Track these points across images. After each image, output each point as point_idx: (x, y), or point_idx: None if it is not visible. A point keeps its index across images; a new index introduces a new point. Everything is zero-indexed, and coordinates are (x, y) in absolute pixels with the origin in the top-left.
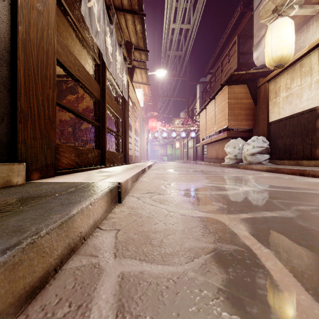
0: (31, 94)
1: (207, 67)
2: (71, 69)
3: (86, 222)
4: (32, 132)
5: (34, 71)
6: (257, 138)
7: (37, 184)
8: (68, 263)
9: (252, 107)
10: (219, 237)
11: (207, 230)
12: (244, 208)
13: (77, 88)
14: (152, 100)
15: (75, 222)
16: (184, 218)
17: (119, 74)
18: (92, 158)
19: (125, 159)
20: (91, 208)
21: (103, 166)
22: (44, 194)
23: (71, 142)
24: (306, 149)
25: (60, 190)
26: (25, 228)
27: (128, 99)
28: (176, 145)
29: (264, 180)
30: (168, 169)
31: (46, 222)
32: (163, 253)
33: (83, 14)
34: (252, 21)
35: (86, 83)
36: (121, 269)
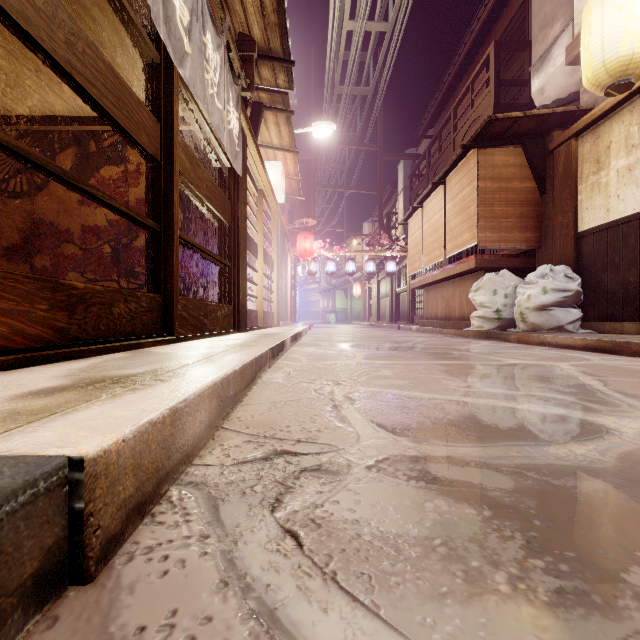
0: None
1: (422, 123)
2: (31, 27)
3: None
4: None
5: None
6: (553, 269)
7: None
8: None
9: (535, 200)
10: None
11: None
12: None
13: (122, 150)
14: (305, 194)
15: None
16: None
17: (215, 100)
18: (129, 316)
19: (238, 320)
20: None
21: (166, 339)
22: None
23: (109, 279)
24: None
25: None
26: None
27: (245, 178)
28: (354, 291)
29: (627, 381)
30: (339, 342)
31: None
32: None
33: None
34: (526, 11)
35: (107, 99)
36: None
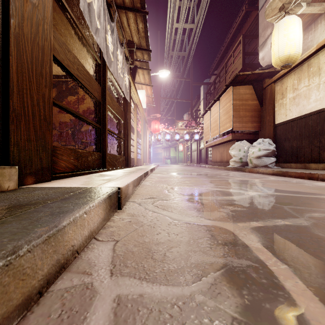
0: (25, 93)
1: (211, 68)
2: (69, 68)
3: (80, 233)
4: (25, 133)
5: (28, 68)
6: (263, 140)
7: (30, 189)
8: (56, 284)
9: (258, 109)
10: (229, 249)
11: (215, 241)
12: (254, 215)
13: (77, 89)
14: (155, 102)
15: (65, 234)
16: (189, 227)
17: (120, 74)
18: (92, 161)
19: (127, 162)
20: (87, 217)
21: (104, 170)
22: (34, 201)
23: (71, 145)
24: (314, 152)
25: (54, 196)
26: (0, 245)
27: (130, 101)
28: (179, 148)
29: (271, 184)
30: (171, 172)
31: (28, 237)
32: (166, 270)
33: (82, 9)
34: (257, 20)
35: (86, 83)
36: (118, 292)
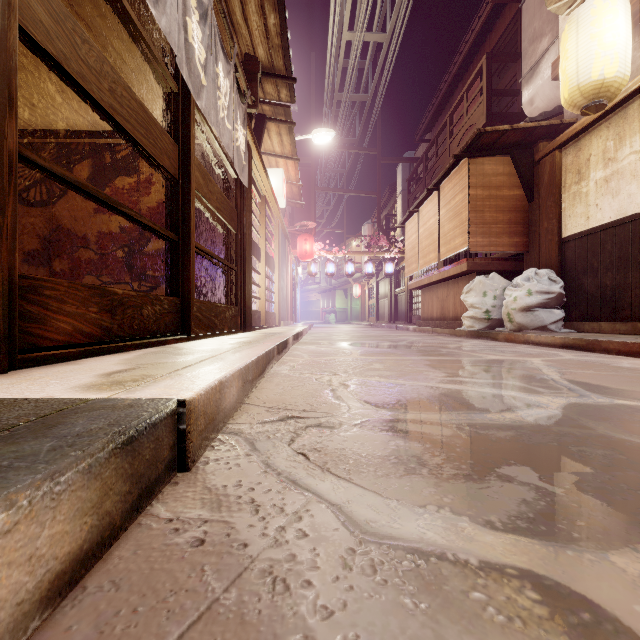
0: None
1: (419, 128)
2: (86, 83)
3: None
4: None
5: None
6: (538, 273)
7: None
8: None
9: (523, 207)
10: None
11: None
12: (634, 502)
13: (135, 161)
14: (305, 197)
15: None
16: (429, 586)
17: (225, 122)
18: (154, 317)
19: (244, 320)
20: None
21: (185, 337)
22: None
23: (123, 282)
24: None
25: None
26: None
27: (250, 187)
28: (353, 291)
29: (581, 373)
30: (338, 341)
31: None
32: None
33: None
34: (518, 24)
35: (138, 131)
36: None
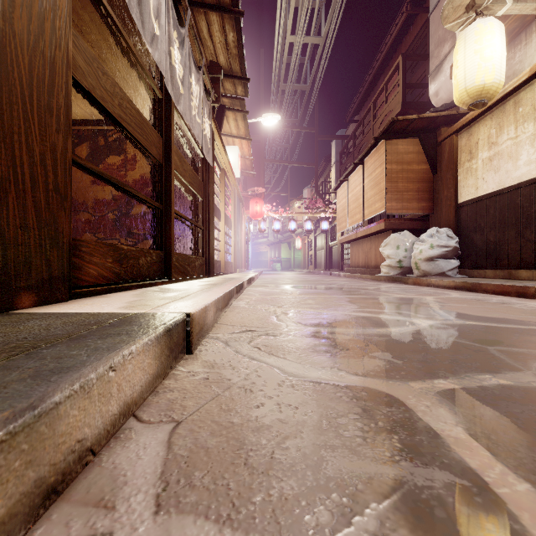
0: (17, 141)
1: (349, 111)
2: (105, 102)
3: (99, 412)
4: (18, 214)
5: (23, 96)
6: (438, 231)
7: (21, 318)
8: (32, 535)
9: (429, 178)
10: (402, 442)
11: (372, 422)
12: (437, 366)
13: (123, 144)
14: (256, 167)
15: (60, 420)
16: (318, 391)
17: (196, 117)
18: (147, 265)
19: (209, 268)
20: (116, 377)
21: (168, 280)
22: (15, 344)
23: (114, 238)
24: (525, 250)
25: (59, 332)
26: None
27: (213, 164)
28: (296, 244)
29: (456, 306)
30: (282, 284)
31: None
32: (275, 496)
33: None
34: (427, 30)
35: (136, 131)
36: None
